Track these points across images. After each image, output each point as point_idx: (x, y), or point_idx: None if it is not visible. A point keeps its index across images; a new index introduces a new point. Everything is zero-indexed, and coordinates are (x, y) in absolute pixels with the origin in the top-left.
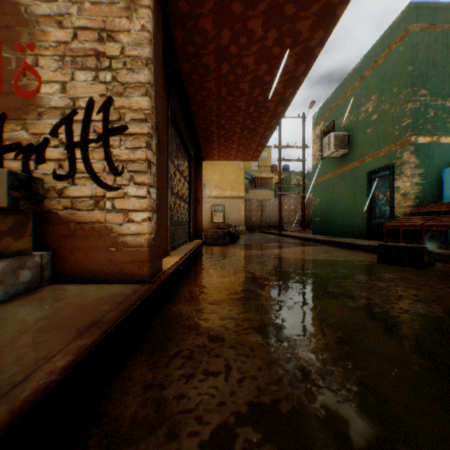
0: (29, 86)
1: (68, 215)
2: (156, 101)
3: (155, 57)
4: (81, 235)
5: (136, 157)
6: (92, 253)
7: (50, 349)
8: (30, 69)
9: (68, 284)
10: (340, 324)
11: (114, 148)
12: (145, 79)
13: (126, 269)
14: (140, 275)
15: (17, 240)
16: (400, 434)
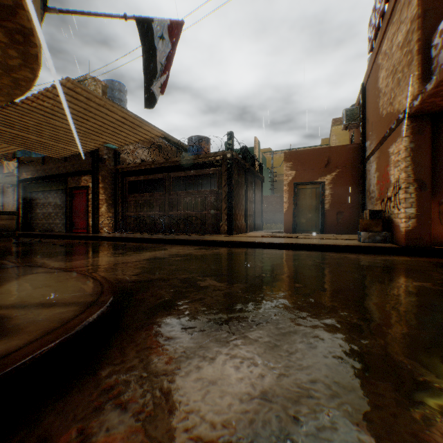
0: (389, 177)
1: (393, 220)
2: (415, 168)
3: (412, 150)
4: (394, 227)
5: (401, 197)
6: (396, 234)
7: (347, 244)
8: (389, 172)
9: (391, 244)
10: (400, 265)
11: (399, 195)
12: (403, 166)
13: (400, 241)
14: (402, 244)
15: (375, 228)
16: (343, 260)
